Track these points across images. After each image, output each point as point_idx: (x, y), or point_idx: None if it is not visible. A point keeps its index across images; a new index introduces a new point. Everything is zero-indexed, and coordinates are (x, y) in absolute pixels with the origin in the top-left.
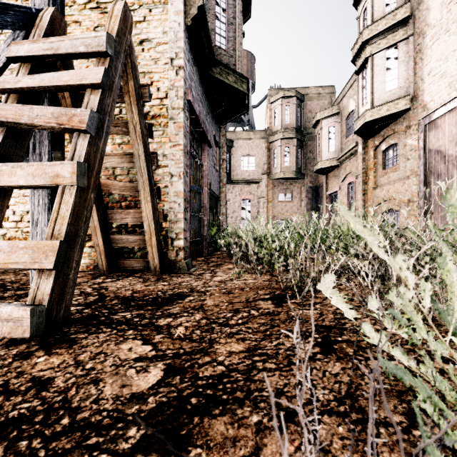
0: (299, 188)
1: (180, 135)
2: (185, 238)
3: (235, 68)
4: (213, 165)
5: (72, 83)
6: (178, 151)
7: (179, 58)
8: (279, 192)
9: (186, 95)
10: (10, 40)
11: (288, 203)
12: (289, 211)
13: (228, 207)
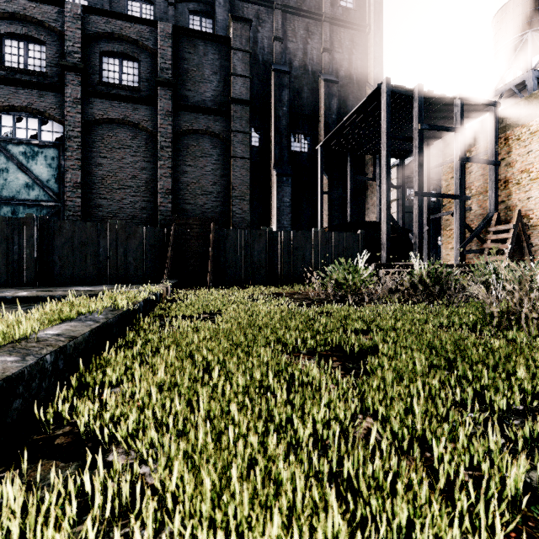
0: None
1: None
2: None
3: None
4: None
5: (504, 238)
6: None
7: None
8: None
9: None
10: (483, 220)
11: None
12: None
13: None
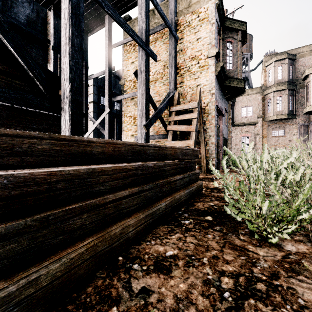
0: (291, 125)
1: (213, 120)
2: (215, 160)
3: (237, 76)
4: (224, 124)
5: (189, 118)
6: (212, 126)
7: (213, 90)
8: (273, 130)
9: (215, 103)
10: (163, 101)
11: (280, 138)
12: (281, 143)
13: (232, 142)
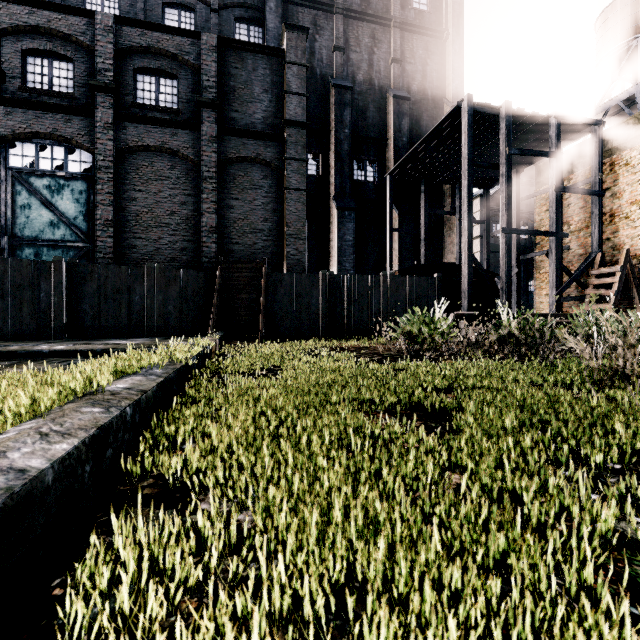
0: None
1: None
2: None
3: None
4: None
5: (609, 282)
6: None
7: None
8: None
9: None
10: (584, 262)
11: None
12: None
13: None
